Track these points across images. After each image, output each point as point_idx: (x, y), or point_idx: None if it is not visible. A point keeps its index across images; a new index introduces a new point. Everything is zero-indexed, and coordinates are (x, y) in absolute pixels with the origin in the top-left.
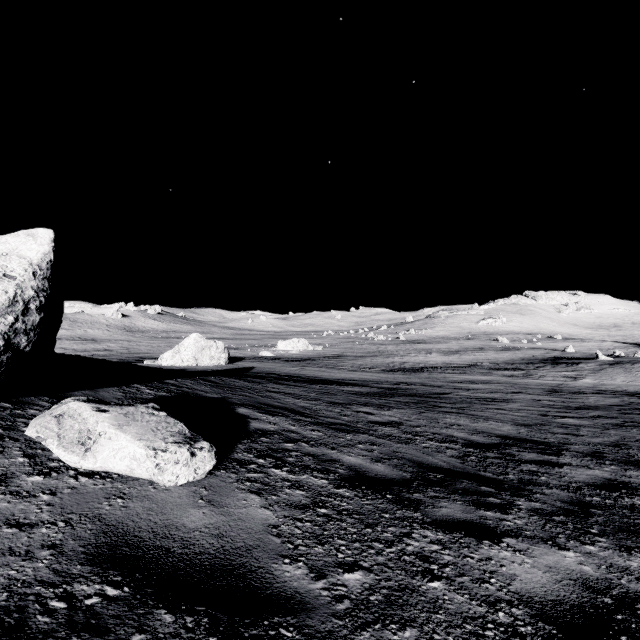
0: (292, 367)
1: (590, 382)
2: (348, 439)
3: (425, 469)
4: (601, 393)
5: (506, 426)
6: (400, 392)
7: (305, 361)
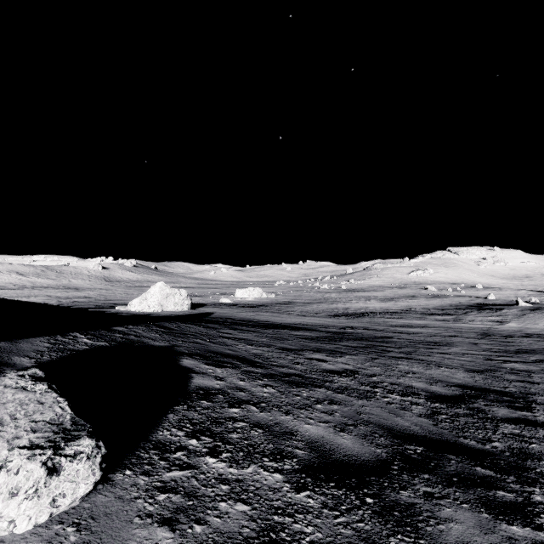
0: (248, 312)
1: (515, 326)
2: (304, 397)
3: (399, 439)
4: (530, 336)
5: (460, 373)
6: (347, 336)
7: (259, 307)
